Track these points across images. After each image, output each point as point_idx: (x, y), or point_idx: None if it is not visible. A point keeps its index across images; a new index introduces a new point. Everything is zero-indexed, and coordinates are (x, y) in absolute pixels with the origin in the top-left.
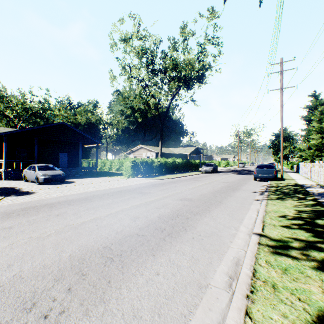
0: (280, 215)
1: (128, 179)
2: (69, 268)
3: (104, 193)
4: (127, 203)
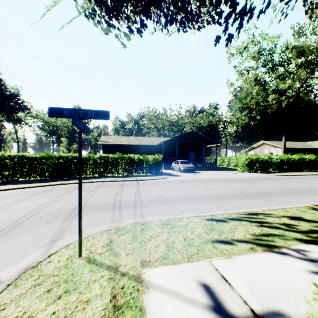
0: None
1: (242, 173)
2: (203, 196)
3: (219, 179)
4: (234, 185)
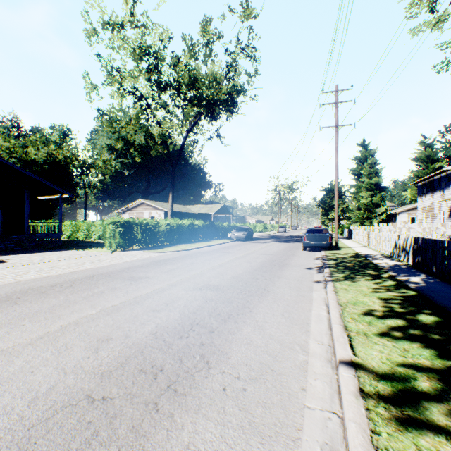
0: (365, 311)
1: (115, 253)
2: None
3: (55, 282)
4: (96, 302)
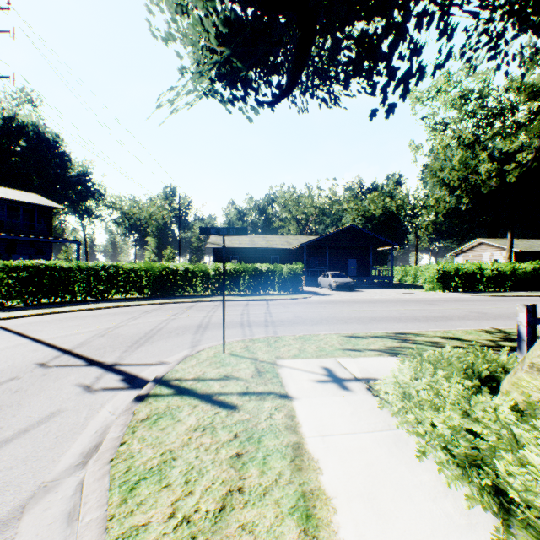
0: None
1: (430, 293)
2: (353, 318)
3: (387, 300)
4: (404, 307)
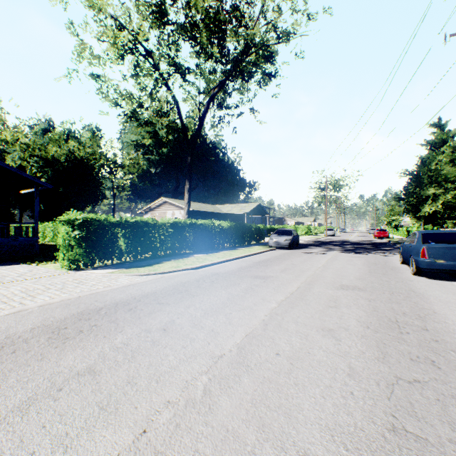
0: None
1: (66, 274)
2: None
3: None
4: None
